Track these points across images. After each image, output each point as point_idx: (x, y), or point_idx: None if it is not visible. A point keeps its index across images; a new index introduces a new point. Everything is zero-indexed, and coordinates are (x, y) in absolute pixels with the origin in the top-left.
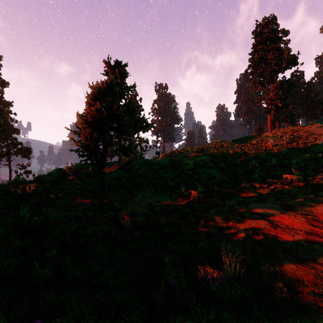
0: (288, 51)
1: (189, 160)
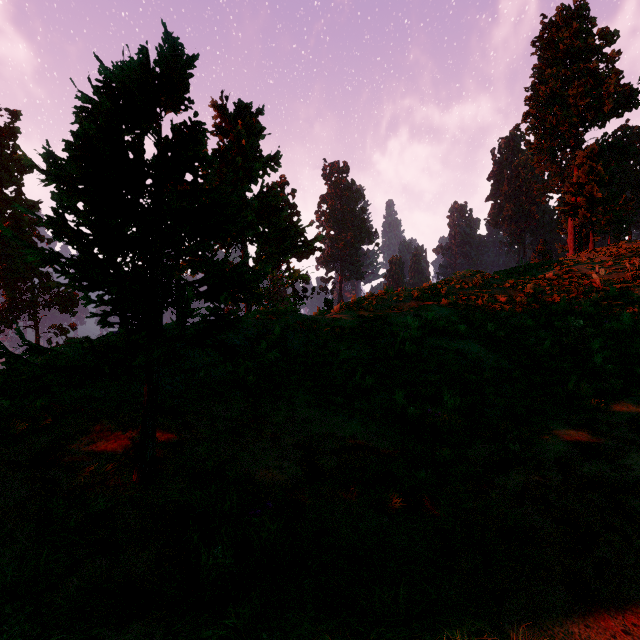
0: (616, 77)
1: (405, 318)
